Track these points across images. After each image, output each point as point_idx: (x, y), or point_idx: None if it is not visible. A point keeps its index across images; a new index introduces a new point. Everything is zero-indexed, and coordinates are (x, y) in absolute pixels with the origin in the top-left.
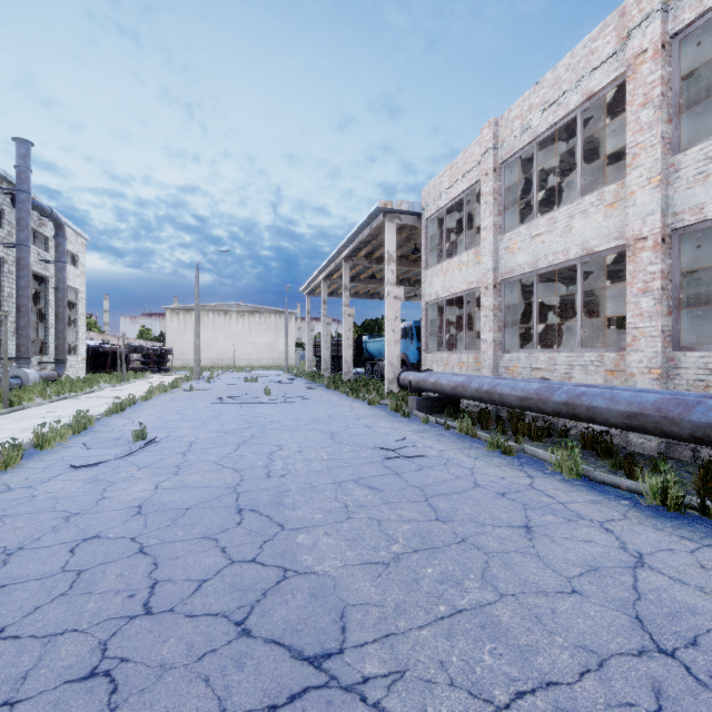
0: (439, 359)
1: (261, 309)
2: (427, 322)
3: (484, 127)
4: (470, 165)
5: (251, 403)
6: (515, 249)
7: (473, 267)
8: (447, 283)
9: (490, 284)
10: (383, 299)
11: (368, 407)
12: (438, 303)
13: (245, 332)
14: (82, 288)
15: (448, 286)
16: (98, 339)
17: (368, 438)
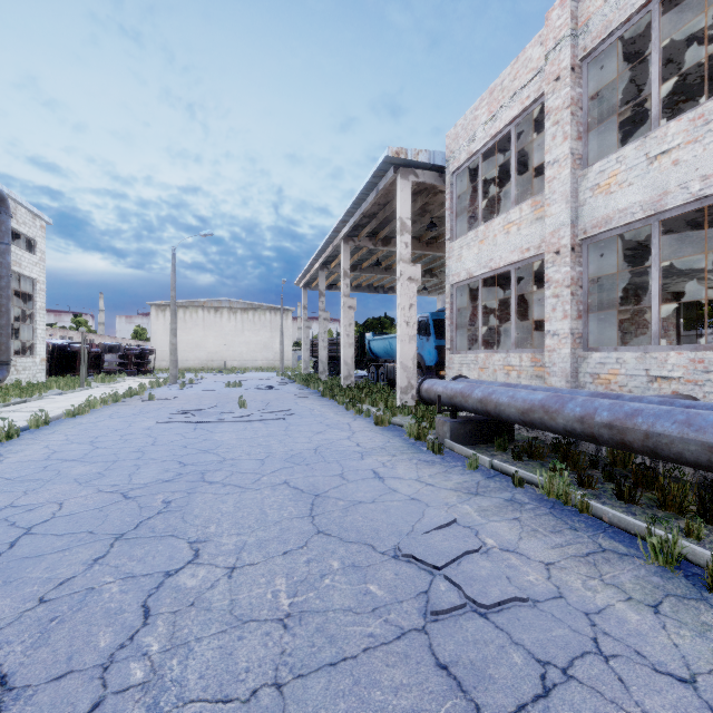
0: (473, 361)
1: (255, 306)
2: (453, 311)
3: (553, 8)
4: (523, 78)
5: (212, 422)
6: (613, 185)
7: (529, 226)
8: (485, 254)
9: (563, 245)
10: (388, 293)
11: (375, 430)
12: (468, 286)
13: (237, 330)
14: (42, 278)
15: (487, 259)
16: (79, 339)
17: (382, 516)
